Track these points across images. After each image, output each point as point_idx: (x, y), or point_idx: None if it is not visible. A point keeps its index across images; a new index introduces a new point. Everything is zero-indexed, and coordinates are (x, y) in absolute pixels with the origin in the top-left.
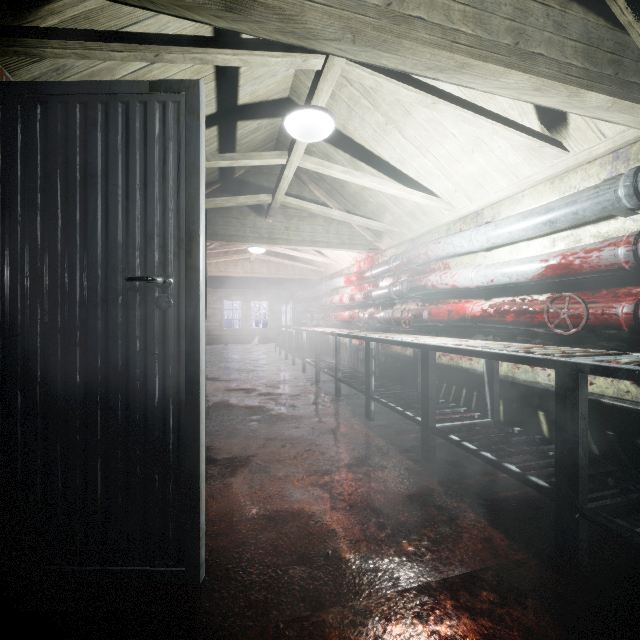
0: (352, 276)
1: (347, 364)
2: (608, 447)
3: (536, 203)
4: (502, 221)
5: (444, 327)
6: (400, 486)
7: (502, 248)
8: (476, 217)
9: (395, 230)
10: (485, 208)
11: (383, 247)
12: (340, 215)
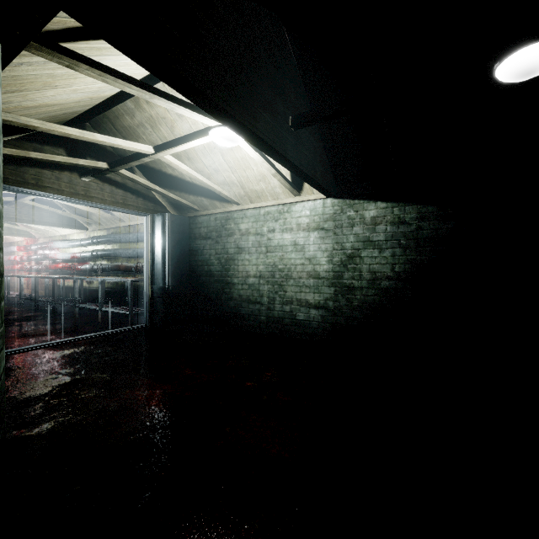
0: (22, 247)
1: (19, 292)
2: (85, 298)
3: (76, 238)
4: (66, 242)
5: (58, 272)
6: (22, 313)
7: (70, 248)
8: (66, 236)
9: (40, 233)
10: (67, 235)
11: (38, 237)
12: (8, 225)
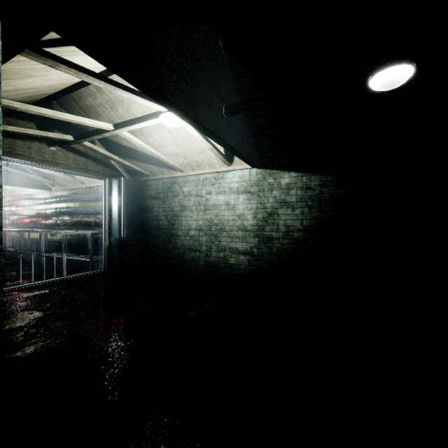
0: None
1: None
2: (48, 248)
3: (40, 197)
4: (31, 200)
5: (24, 226)
6: None
7: (35, 206)
8: (31, 195)
9: (7, 192)
10: (32, 194)
11: (5, 195)
12: None
